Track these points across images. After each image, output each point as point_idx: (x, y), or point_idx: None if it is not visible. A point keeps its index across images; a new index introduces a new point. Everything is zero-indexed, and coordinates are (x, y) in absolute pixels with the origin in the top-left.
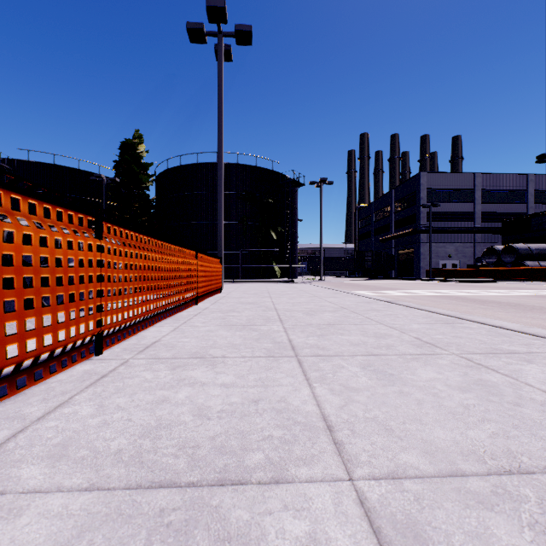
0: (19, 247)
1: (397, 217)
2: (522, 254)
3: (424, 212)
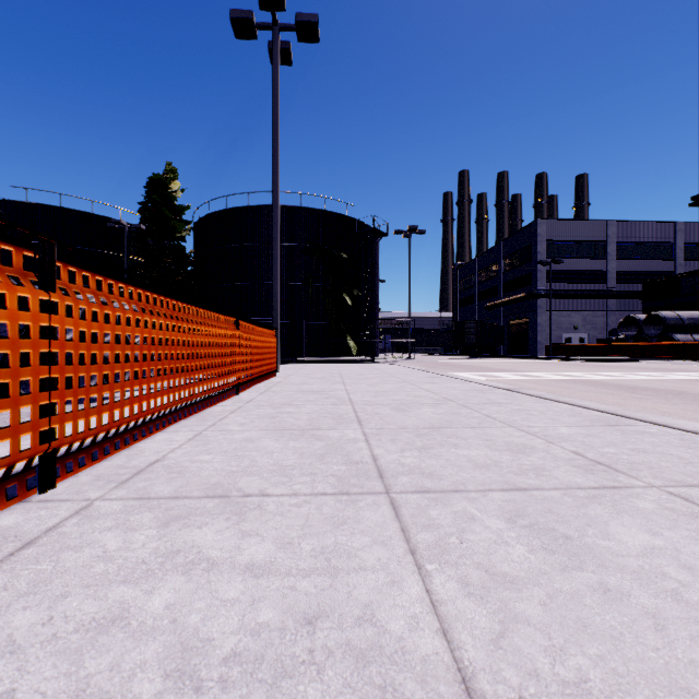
0: None
1: (507, 278)
2: (671, 325)
3: (542, 271)
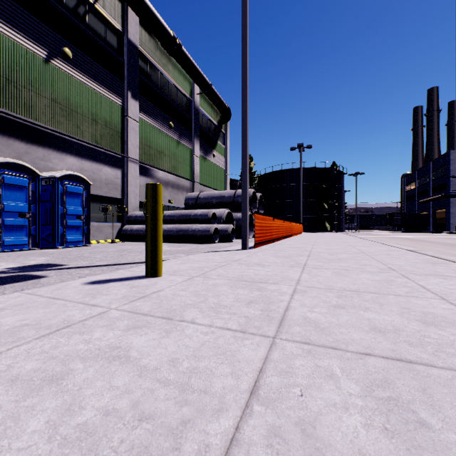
0: (295, 226)
1: (433, 184)
2: None
3: (453, 181)
